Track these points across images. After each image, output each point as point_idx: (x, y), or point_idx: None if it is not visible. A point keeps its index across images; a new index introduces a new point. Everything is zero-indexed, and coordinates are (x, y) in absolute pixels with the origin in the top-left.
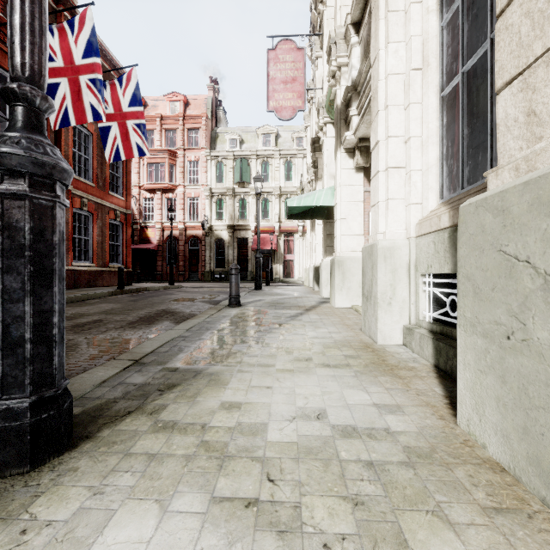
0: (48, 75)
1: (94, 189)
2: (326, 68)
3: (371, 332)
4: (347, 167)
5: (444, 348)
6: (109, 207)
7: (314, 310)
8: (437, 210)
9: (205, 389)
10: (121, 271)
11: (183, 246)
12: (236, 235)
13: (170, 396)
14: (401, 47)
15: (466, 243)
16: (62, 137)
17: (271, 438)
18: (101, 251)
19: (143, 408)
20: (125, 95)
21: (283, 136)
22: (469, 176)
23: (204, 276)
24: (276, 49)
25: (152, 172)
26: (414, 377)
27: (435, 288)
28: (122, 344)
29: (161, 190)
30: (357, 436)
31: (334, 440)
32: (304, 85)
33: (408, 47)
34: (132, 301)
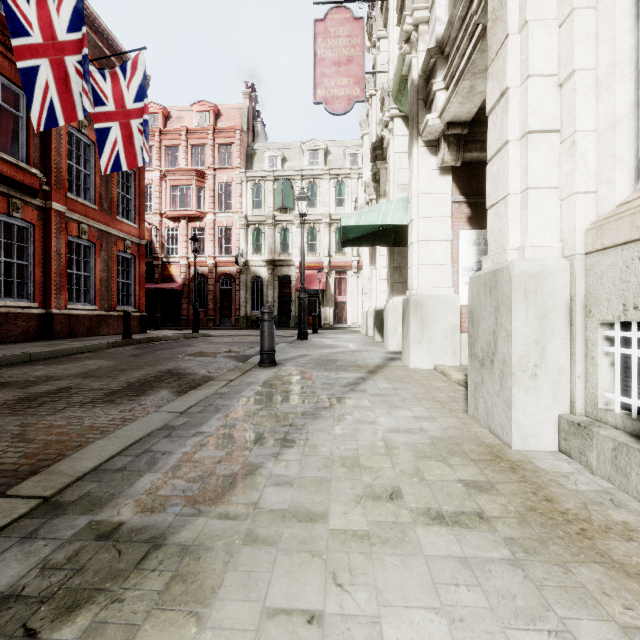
0: (21, 54)
1: (96, 213)
2: (394, 43)
3: (494, 422)
4: (428, 167)
5: None
6: (117, 236)
7: (381, 373)
8: None
9: (147, 628)
10: (127, 315)
11: (213, 285)
12: (277, 273)
13: None
14: None
15: None
16: (52, 145)
17: None
18: (107, 290)
19: None
20: (129, 88)
21: (333, 152)
22: None
23: (238, 321)
24: (325, 20)
25: (176, 196)
26: None
27: None
28: (72, 437)
29: (186, 218)
30: None
31: None
32: (363, 67)
33: None
34: (133, 356)
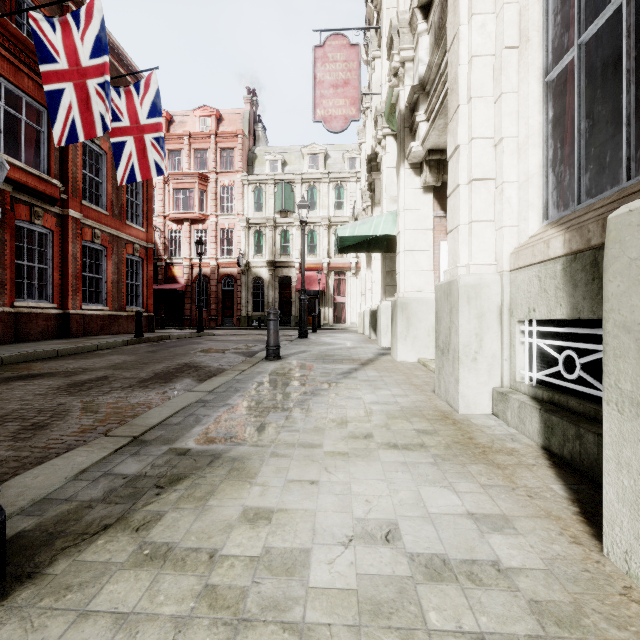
0: (49, 78)
1: (108, 218)
2: (386, 68)
3: (449, 396)
4: (413, 186)
5: (559, 424)
6: (126, 240)
7: (371, 365)
8: (543, 234)
9: (223, 485)
10: (139, 315)
11: (215, 286)
12: (278, 274)
13: (171, 497)
14: (490, 20)
15: (621, 273)
16: (69, 156)
17: (315, 581)
18: (117, 292)
19: (128, 519)
20: (143, 105)
21: (332, 156)
22: (586, 187)
23: (239, 321)
24: (324, 46)
25: (179, 199)
26: (518, 466)
27: (539, 339)
28: (126, 410)
29: (189, 220)
30: (450, 578)
31: (416, 585)
32: (359, 89)
33: (499, 19)
34: (150, 352)
